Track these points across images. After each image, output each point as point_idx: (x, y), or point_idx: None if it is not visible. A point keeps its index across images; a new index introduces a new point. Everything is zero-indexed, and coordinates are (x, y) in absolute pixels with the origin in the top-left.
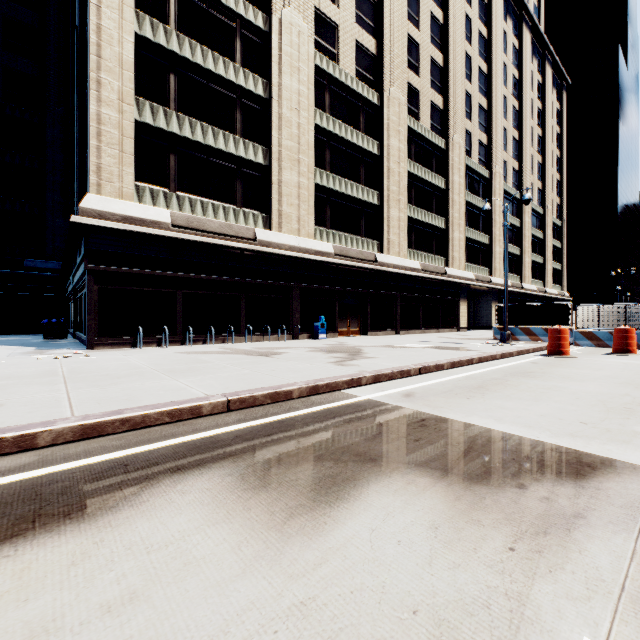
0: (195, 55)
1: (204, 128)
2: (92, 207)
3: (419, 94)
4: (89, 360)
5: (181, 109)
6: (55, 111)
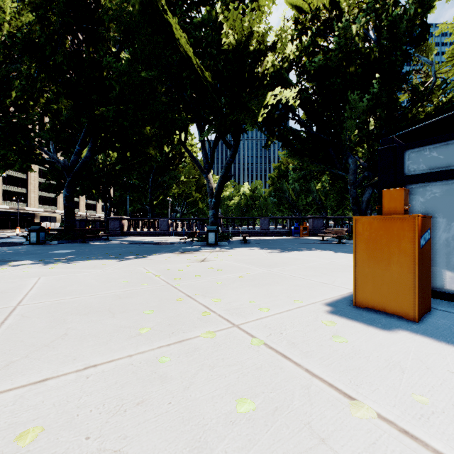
0: None
1: None
2: None
3: None
4: None
5: None
6: None
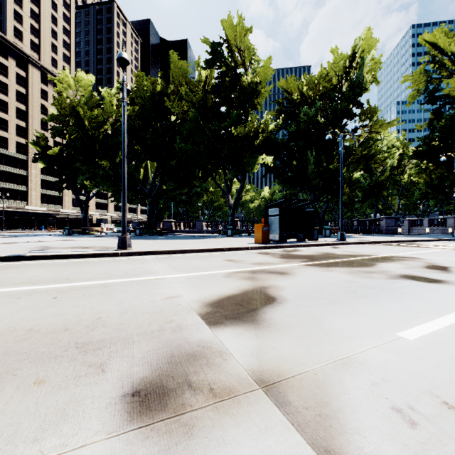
0: (9, 170)
1: (12, 185)
2: None
3: None
4: None
5: (6, 181)
6: None
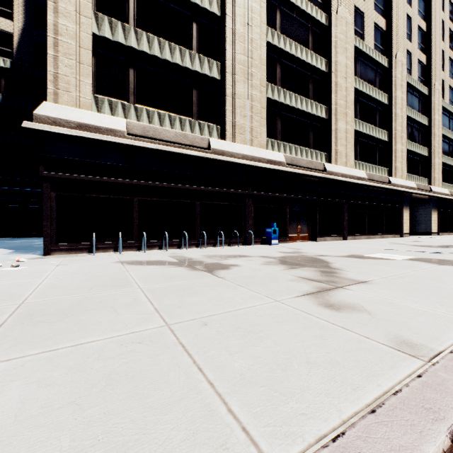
0: None
1: (161, 43)
2: (46, 114)
3: (363, 16)
4: (0, 274)
5: (140, 26)
6: None
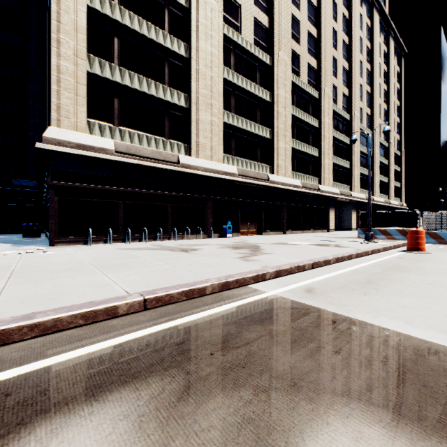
0: (133, 23)
1: (140, 79)
2: (53, 137)
3: (299, 58)
4: (44, 255)
5: (123, 64)
6: (35, 72)
